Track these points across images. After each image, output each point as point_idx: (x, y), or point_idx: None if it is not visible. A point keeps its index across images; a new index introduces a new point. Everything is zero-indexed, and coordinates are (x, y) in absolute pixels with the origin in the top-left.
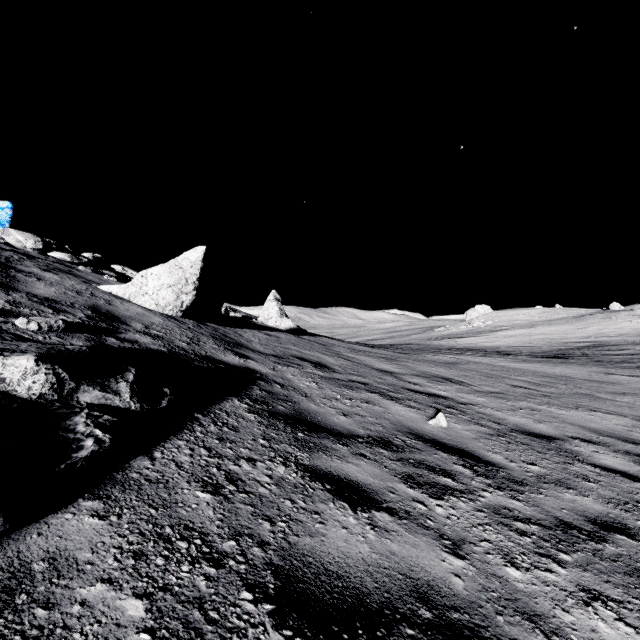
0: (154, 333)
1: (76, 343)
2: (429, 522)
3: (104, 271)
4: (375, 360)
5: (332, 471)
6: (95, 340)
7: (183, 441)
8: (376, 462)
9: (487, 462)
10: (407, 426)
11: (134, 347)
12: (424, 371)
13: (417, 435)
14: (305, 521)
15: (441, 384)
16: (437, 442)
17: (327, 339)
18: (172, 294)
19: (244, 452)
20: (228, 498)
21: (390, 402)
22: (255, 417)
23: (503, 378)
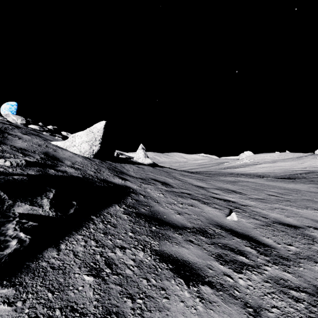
0: (76, 167)
1: (30, 173)
2: (236, 292)
3: (56, 134)
4: (194, 180)
5: (173, 254)
6: (42, 171)
7: (81, 236)
8: (199, 246)
9: (264, 244)
10: (215, 220)
11: (63, 175)
12: (220, 186)
13: (221, 226)
14: (155, 297)
15: (230, 194)
16: (233, 231)
17: (168, 169)
18: (88, 146)
19: (119, 242)
20: (105, 280)
21: (204, 205)
22: (127, 217)
23: (263, 190)
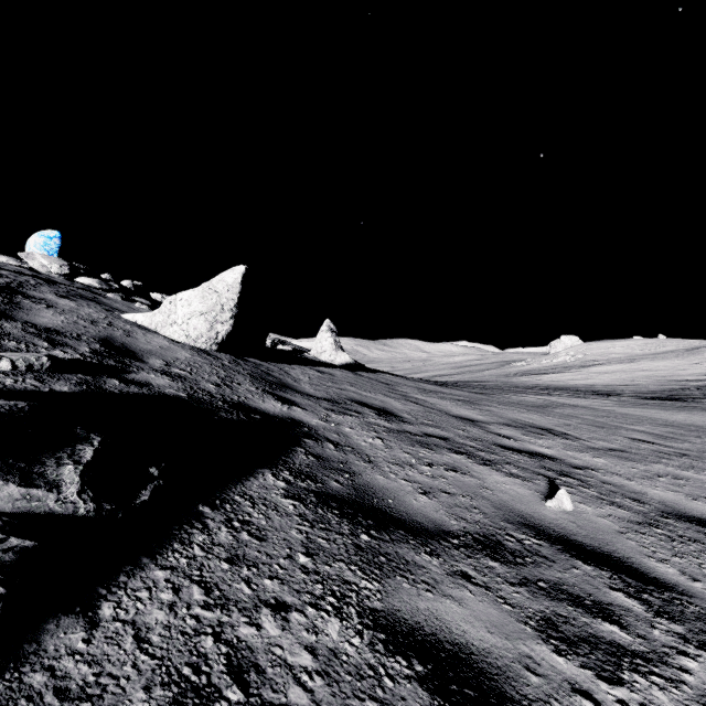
0: (175, 372)
1: (59, 388)
2: None
3: (137, 299)
4: (451, 404)
5: (421, 623)
6: (89, 383)
7: (165, 570)
8: (488, 590)
9: (658, 582)
10: (517, 511)
11: (141, 392)
12: (514, 418)
13: (536, 528)
14: None
15: (541, 437)
16: (569, 542)
17: (390, 376)
18: (205, 323)
19: (270, 588)
20: None
21: (484, 468)
22: (295, 506)
23: (616, 428)
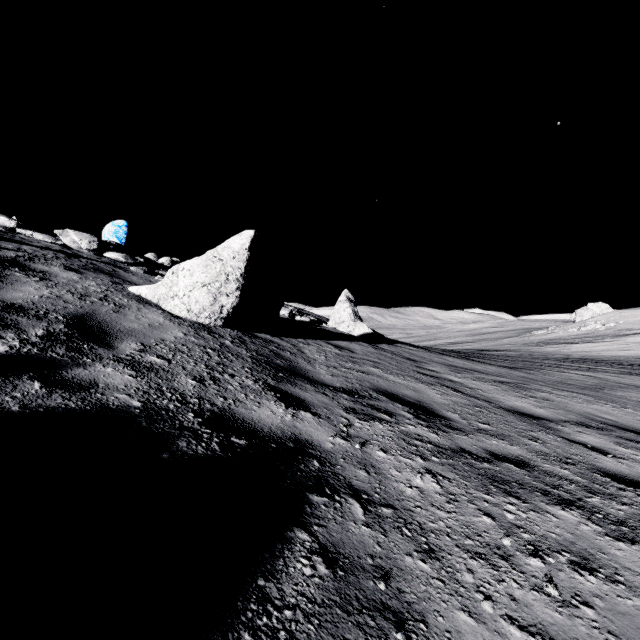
0: (148, 361)
1: None
2: None
3: (160, 272)
4: (495, 388)
5: None
6: None
7: None
8: None
9: None
10: None
11: (63, 405)
12: (586, 413)
13: None
14: None
15: None
16: None
17: (411, 348)
18: (207, 296)
19: None
20: None
21: (633, 554)
22: None
23: None
